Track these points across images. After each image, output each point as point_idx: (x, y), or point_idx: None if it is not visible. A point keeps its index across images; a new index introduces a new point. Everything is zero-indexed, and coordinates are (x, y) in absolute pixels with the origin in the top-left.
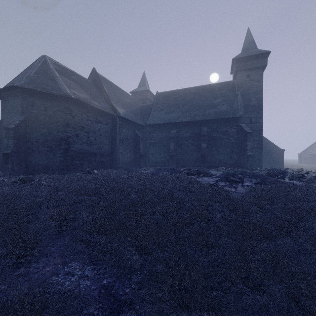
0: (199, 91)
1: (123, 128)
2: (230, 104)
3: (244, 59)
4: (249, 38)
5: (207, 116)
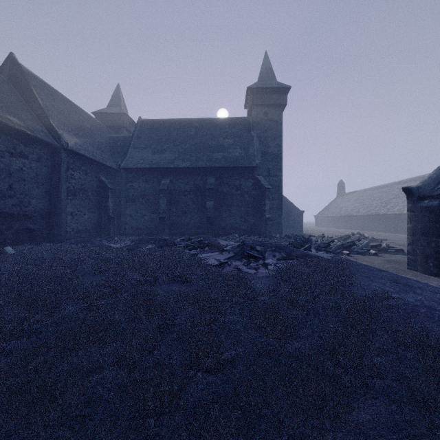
0: (203, 125)
1: (76, 171)
2: (244, 149)
3: (261, 91)
4: (267, 64)
5: (215, 162)
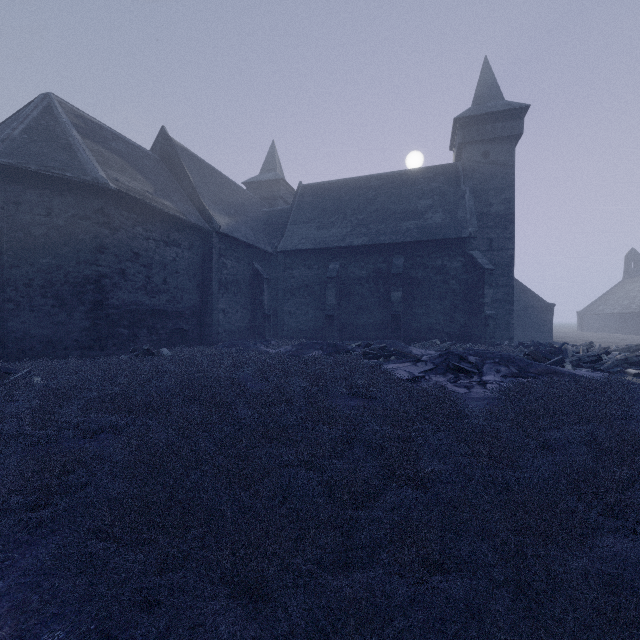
0: (386, 182)
1: (228, 258)
2: (449, 212)
3: (477, 121)
4: (487, 77)
5: (404, 234)
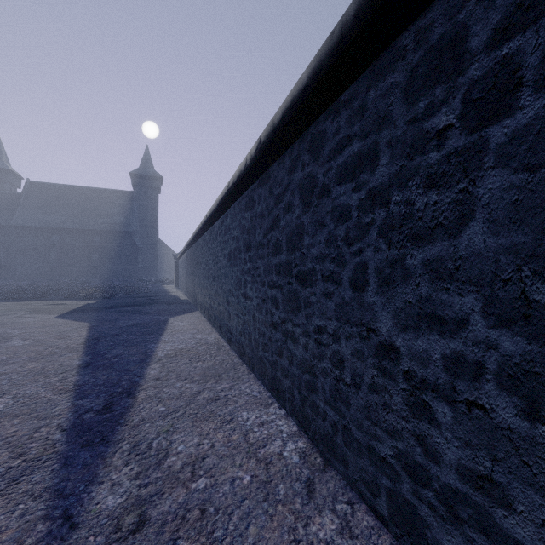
0: (93, 194)
1: None
2: (126, 217)
3: (141, 176)
4: (148, 156)
5: (101, 226)
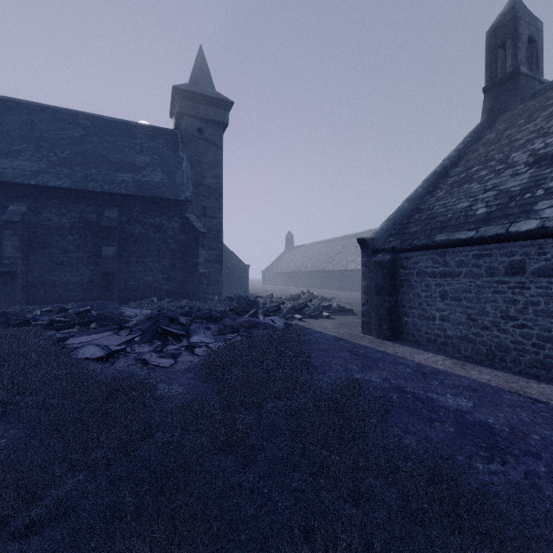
0: (99, 126)
1: None
2: (168, 174)
3: (194, 97)
4: (202, 64)
5: (119, 185)
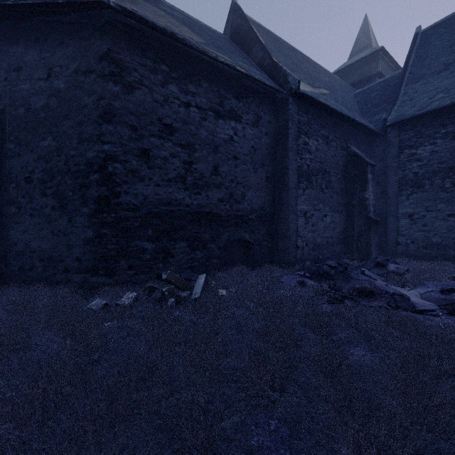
0: None
1: (311, 137)
2: None
3: None
4: None
5: None
